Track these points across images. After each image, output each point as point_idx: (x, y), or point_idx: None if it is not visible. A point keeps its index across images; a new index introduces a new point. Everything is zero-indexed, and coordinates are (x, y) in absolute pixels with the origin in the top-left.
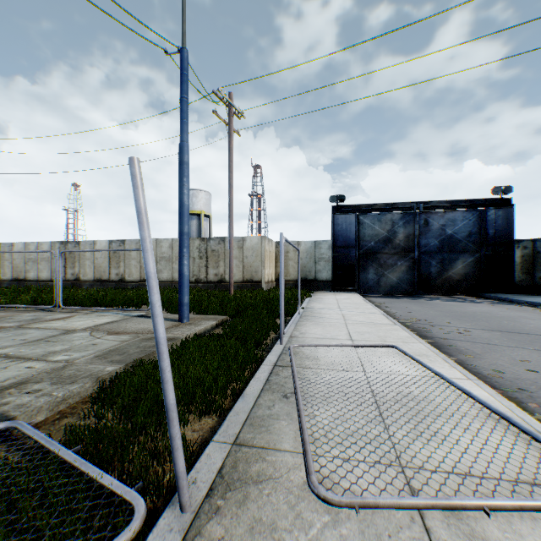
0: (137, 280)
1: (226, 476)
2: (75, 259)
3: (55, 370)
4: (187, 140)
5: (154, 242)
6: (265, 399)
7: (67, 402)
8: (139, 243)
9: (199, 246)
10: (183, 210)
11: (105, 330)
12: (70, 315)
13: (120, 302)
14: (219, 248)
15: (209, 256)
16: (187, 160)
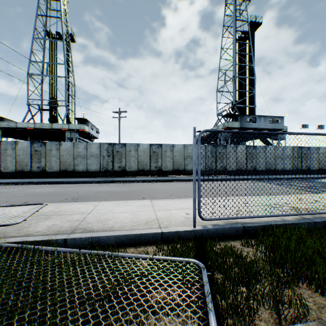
0: None
1: None
2: None
3: None
4: None
5: None
6: None
7: None
8: None
9: None
10: None
11: None
12: None
13: None
14: None
15: None
16: None
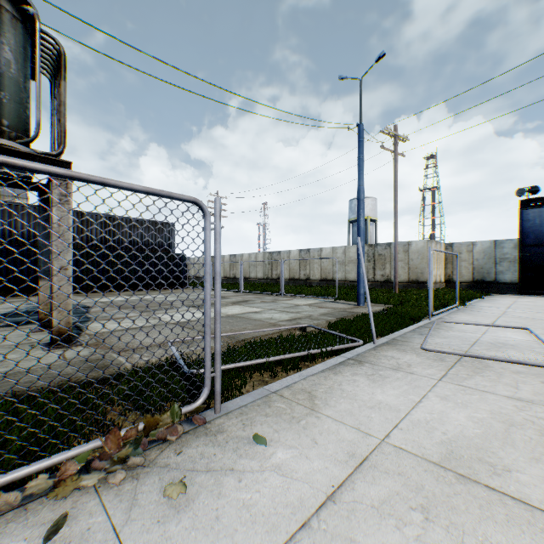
0: (318, 279)
1: (388, 343)
2: (277, 263)
3: (307, 316)
4: (362, 184)
5: (331, 249)
6: (409, 334)
7: (318, 326)
8: (319, 250)
9: (367, 251)
10: (359, 232)
11: (315, 306)
12: (290, 299)
13: (312, 293)
14: (385, 253)
15: (376, 260)
16: (362, 197)
